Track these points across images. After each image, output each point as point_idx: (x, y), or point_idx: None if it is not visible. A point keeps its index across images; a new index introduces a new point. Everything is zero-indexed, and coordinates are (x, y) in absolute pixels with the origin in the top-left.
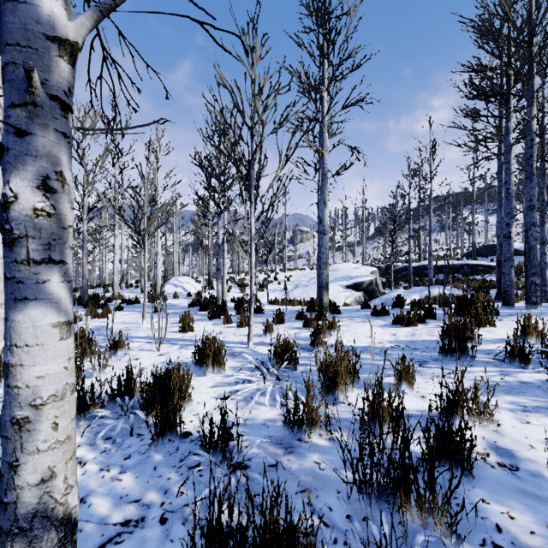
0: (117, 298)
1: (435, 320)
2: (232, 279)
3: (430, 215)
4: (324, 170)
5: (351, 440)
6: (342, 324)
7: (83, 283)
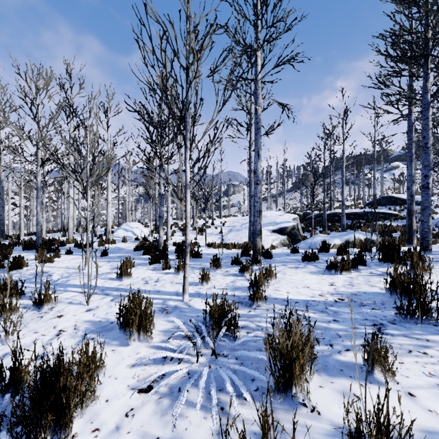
0: (71, 242)
1: (365, 266)
2: (176, 224)
3: (342, 170)
4: (258, 125)
5: None
6: (277, 271)
7: (37, 229)
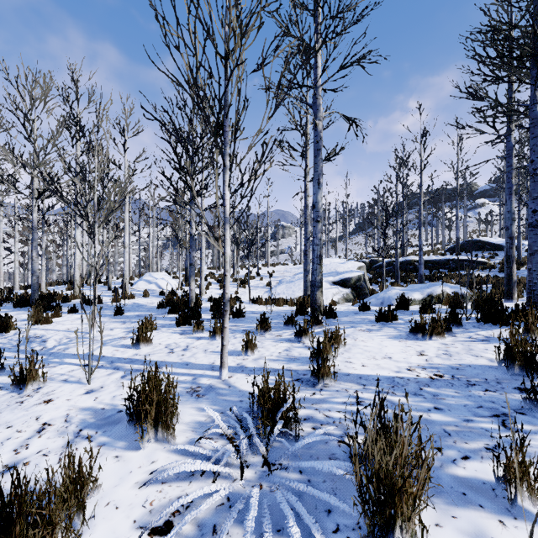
0: (78, 297)
1: (461, 329)
2: (212, 275)
3: (420, 207)
4: (318, 144)
5: None
6: (344, 335)
7: (32, 281)
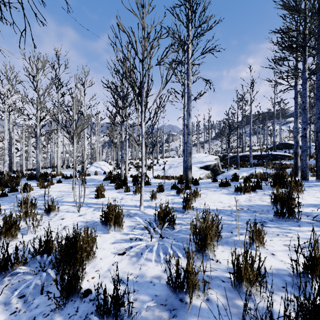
0: (59, 175)
1: (261, 190)
2: (131, 163)
3: (250, 124)
4: (189, 94)
5: (225, 301)
6: (201, 193)
7: (37, 166)
